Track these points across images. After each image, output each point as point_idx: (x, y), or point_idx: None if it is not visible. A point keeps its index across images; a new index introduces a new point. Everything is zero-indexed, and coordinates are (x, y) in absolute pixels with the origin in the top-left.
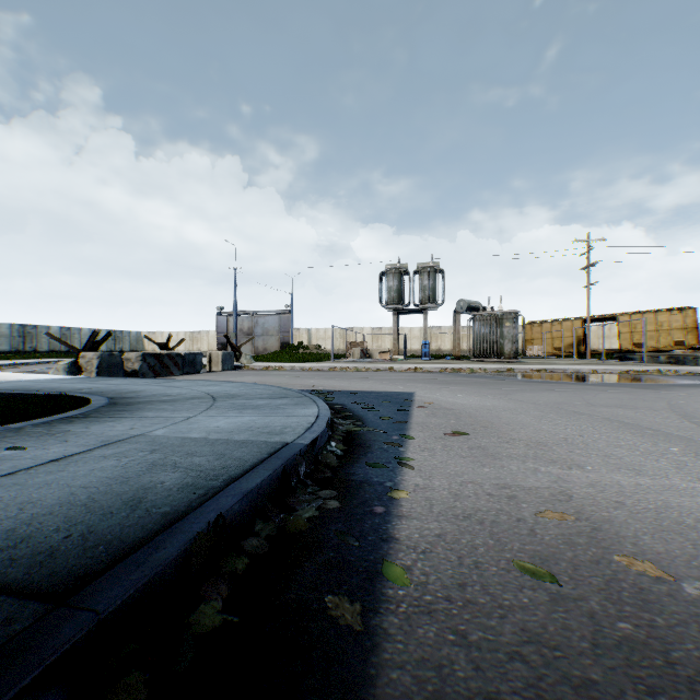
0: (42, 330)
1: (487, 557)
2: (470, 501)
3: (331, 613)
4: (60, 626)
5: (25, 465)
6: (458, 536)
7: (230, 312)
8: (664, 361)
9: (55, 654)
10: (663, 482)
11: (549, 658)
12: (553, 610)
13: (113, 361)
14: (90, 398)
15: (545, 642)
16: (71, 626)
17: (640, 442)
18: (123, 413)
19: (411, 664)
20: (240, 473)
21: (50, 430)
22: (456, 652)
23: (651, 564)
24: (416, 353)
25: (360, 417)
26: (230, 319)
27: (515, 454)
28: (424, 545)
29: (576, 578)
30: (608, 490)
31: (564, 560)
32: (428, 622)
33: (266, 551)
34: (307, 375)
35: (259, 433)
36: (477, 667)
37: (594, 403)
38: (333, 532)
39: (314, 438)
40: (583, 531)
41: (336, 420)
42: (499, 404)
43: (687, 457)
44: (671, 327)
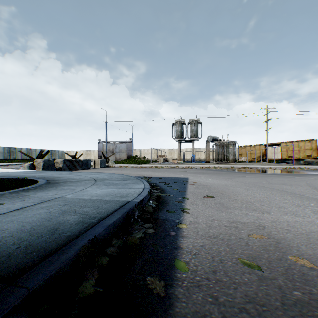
0: (18, 150)
1: (226, 257)
2: (216, 229)
3: (149, 286)
4: (8, 296)
5: (3, 212)
6: (211, 246)
7: (104, 141)
8: (302, 163)
9: (3, 312)
10: (308, 220)
11: (260, 311)
12: (260, 285)
13: (50, 163)
14: (38, 180)
15: (257, 302)
16: (14, 296)
17: (295, 200)
18: (52, 187)
19: (190, 314)
20: (105, 215)
21: (17, 195)
22: (213, 307)
23: (307, 261)
24: (189, 160)
25: (163, 189)
26: (104, 145)
27: (237, 206)
28: (195, 251)
29: (270, 267)
30: (282, 223)
31: (264, 258)
32: (198, 291)
33: (117, 254)
34: (139, 170)
35: (116, 196)
36: (224, 316)
37: (271, 182)
38: (150, 244)
39: (142, 198)
40: (272, 243)
41: (152, 190)
42: (228, 183)
43: (317, 208)
44: (305, 148)
